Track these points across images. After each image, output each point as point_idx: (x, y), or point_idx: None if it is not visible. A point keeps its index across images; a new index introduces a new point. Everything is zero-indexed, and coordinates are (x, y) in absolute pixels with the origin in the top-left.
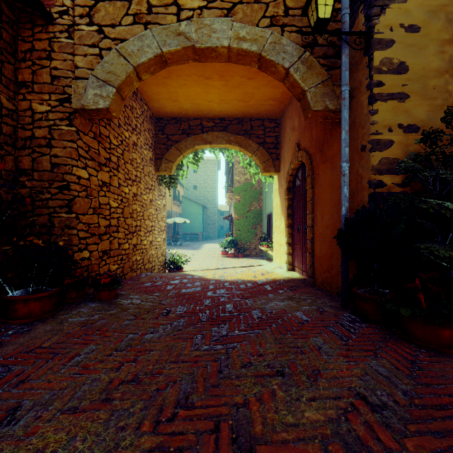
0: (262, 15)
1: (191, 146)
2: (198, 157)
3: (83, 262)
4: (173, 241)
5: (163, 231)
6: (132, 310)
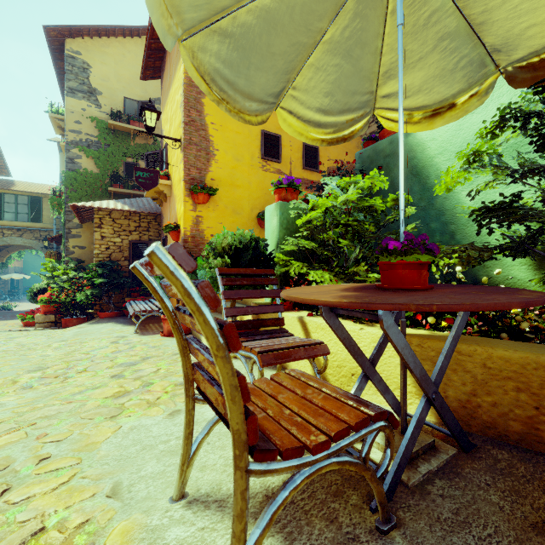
0: (33, 237)
1: (16, 250)
2: (21, 254)
3: None
4: (9, 296)
5: None
6: None
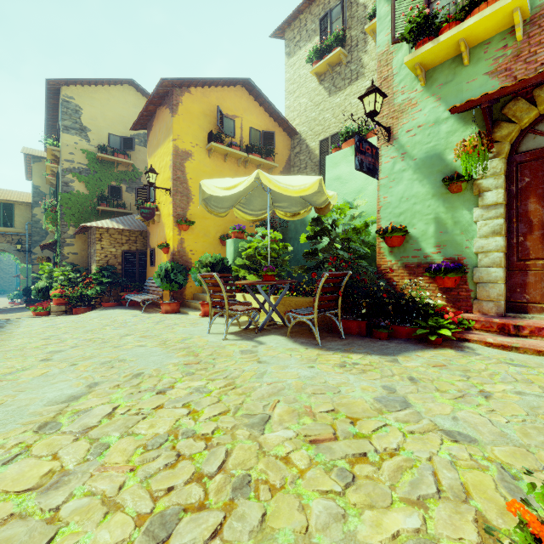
0: (5, 240)
1: None
2: None
3: None
4: None
5: None
6: None
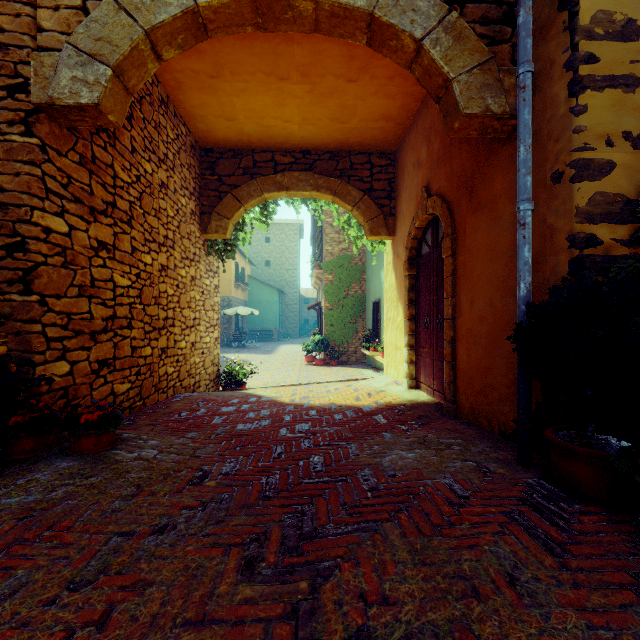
0: None
1: (257, 194)
2: (269, 211)
3: (57, 383)
4: (234, 342)
5: (214, 327)
6: (136, 474)
